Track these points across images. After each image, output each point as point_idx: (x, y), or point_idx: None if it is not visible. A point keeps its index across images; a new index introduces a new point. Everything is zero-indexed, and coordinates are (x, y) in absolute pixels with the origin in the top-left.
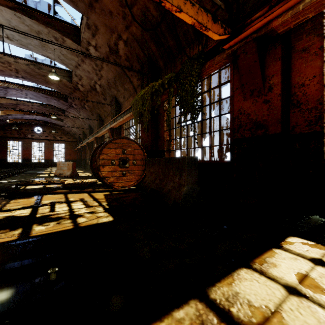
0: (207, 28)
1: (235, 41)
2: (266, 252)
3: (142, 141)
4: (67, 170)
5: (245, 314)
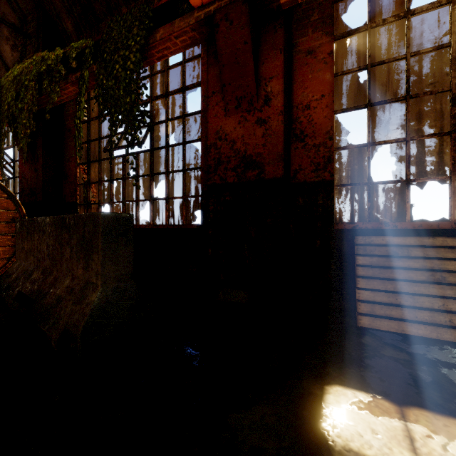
0: None
1: None
2: None
3: (22, 183)
4: None
5: None
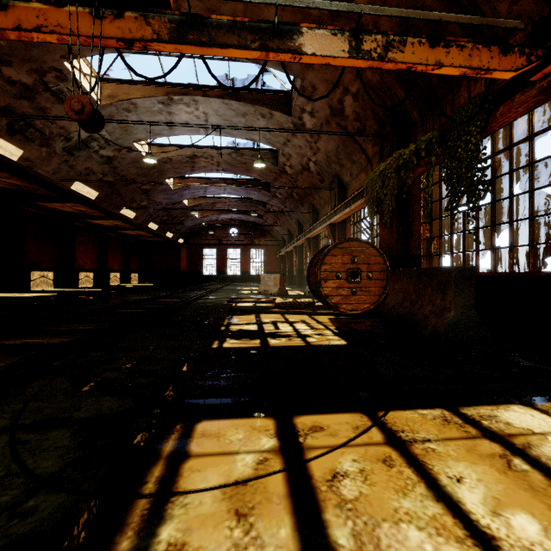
0: (490, 70)
1: None
2: None
3: (381, 243)
4: (274, 286)
5: (498, 427)
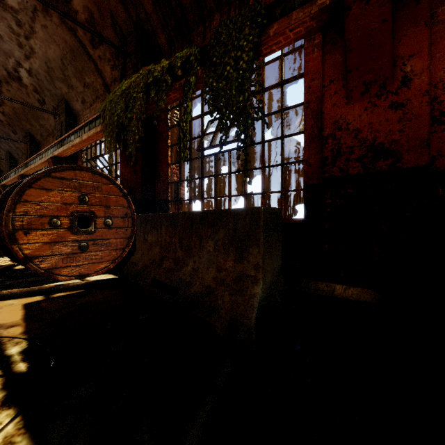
0: None
1: None
2: None
3: (123, 183)
4: None
5: None
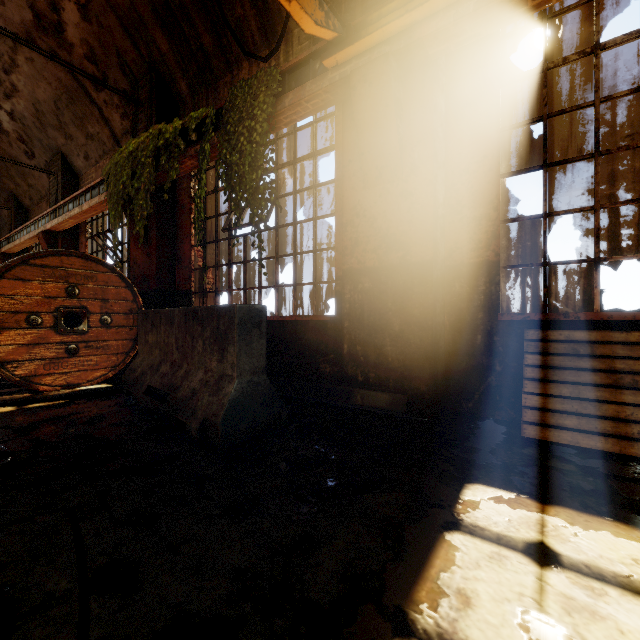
0: None
1: (348, 53)
2: (436, 551)
3: (134, 269)
4: None
5: None
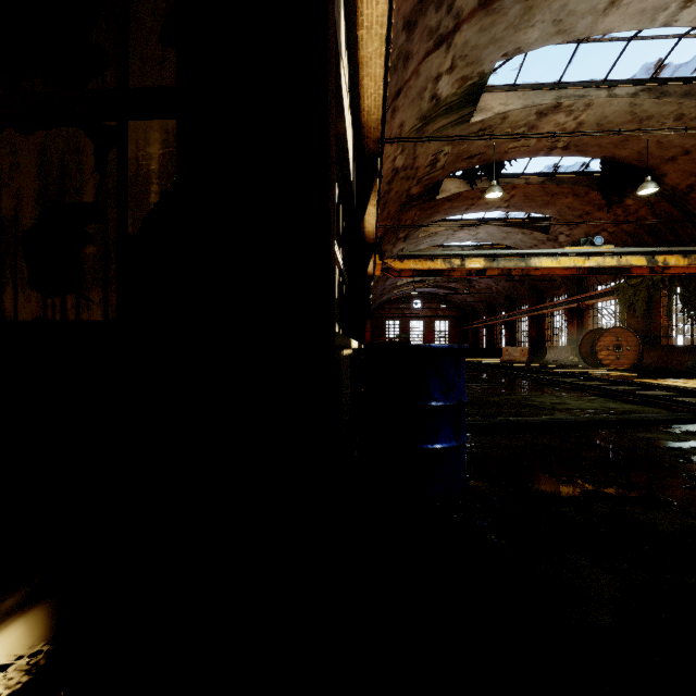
0: None
1: None
2: None
3: (628, 327)
4: (521, 356)
5: None
